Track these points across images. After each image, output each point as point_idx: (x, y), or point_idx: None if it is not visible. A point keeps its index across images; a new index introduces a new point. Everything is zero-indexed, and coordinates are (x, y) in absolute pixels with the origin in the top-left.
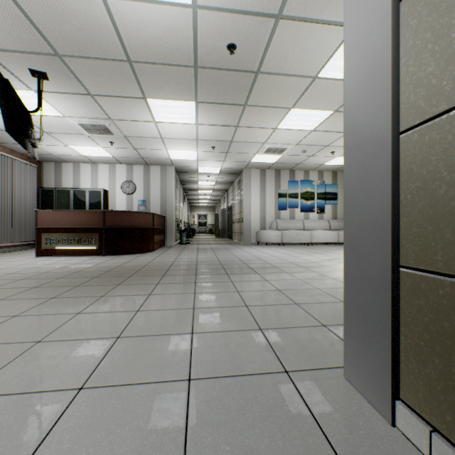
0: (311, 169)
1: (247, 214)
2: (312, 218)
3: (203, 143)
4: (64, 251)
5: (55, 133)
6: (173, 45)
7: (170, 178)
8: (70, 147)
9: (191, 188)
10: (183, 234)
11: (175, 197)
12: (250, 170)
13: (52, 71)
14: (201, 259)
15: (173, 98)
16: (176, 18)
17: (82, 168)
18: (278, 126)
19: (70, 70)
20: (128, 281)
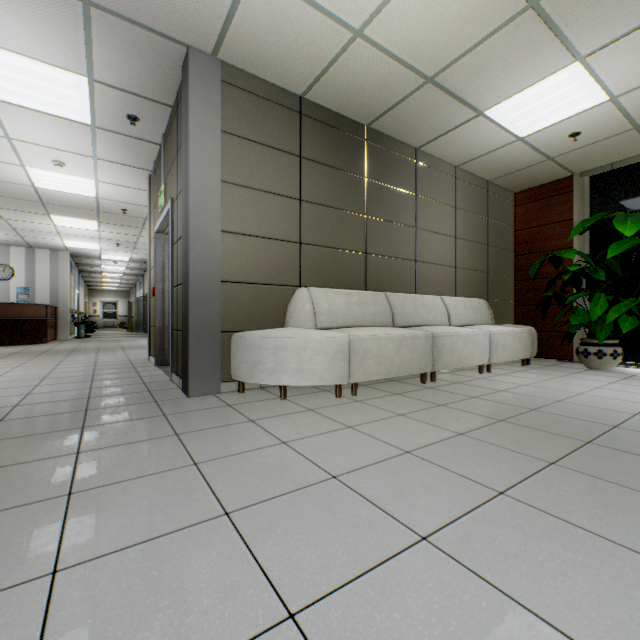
0: None
1: None
2: None
3: (107, 241)
4: None
5: None
6: (82, 203)
7: (65, 265)
8: None
9: (92, 270)
10: (81, 327)
11: (70, 285)
12: None
13: None
14: (104, 345)
15: (78, 218)
16: (85, 198)
17: None
18: None
19: None
20: (45, 354)
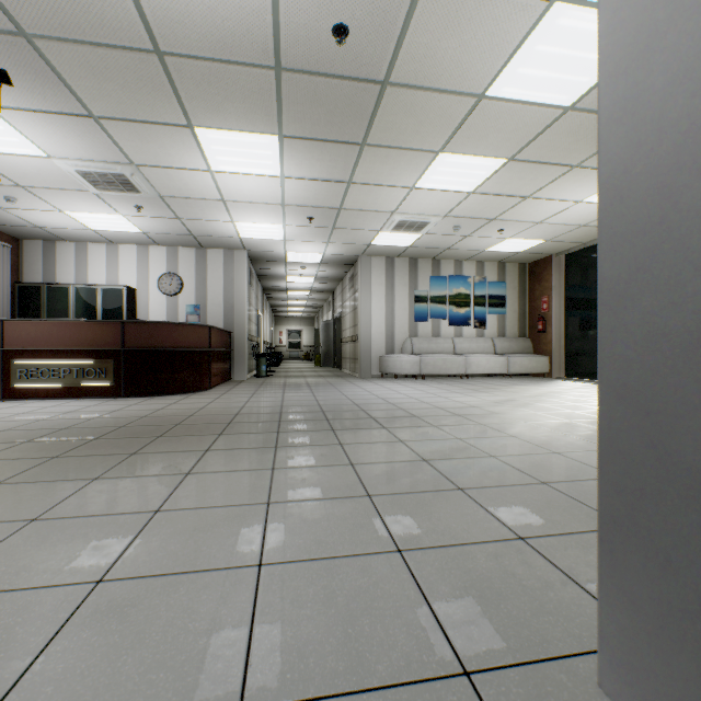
0: (465, 258)
1: (364, 328)
2: (467, 336)
3: (294, 212)
4: (52, 390)
5: (37, 187)
6: (237, 22)
7: (241, 270)
8: (67, 214)
9: (276, 287)
10: (261, 362)
11: (248, 302)
12: (370, 259)
13: (16, 67)
14: (289, 402)
15: (241, 128)
16: None
17: (90, 250)
18: (416, 183)
19: (51, 67)
20: (153, 445)
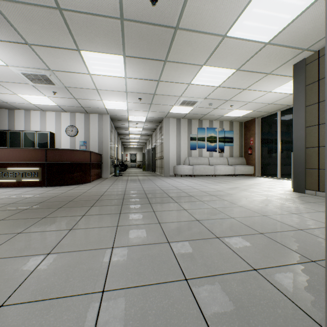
0: (214, 119)
1: (166, 153)
2: (215, 156)
3: (132, 95)
4: (9, 183)
5: (2, 81)
6: None
7: (106, 124)
8: (19, 96)
9: (124, 133)
10: (116, 169)
11: (110, 140)
12: (169, 119)
13: None
14: (129, 189)
15: (104, 51)
16: None
17: (32, 114)
18: (191, 81)
19: (3, 16)
20: (55, 213)
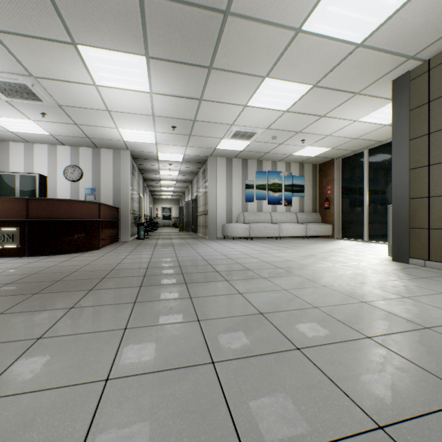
0: (278, 160)
1: (212, 206)
2: (280, 211)
3: (161, 122)
4: None
5: None
6: None
7: (125, 164)
8: None
9: (152, 178)
10: (140, 228)
11: (131, 187)
12: (216, 159)
13: None
14: (156, 258)
15: (115, 47)
16: None
17: (11, 147)
18: (248, 102)
19: None
20: (24, 303)
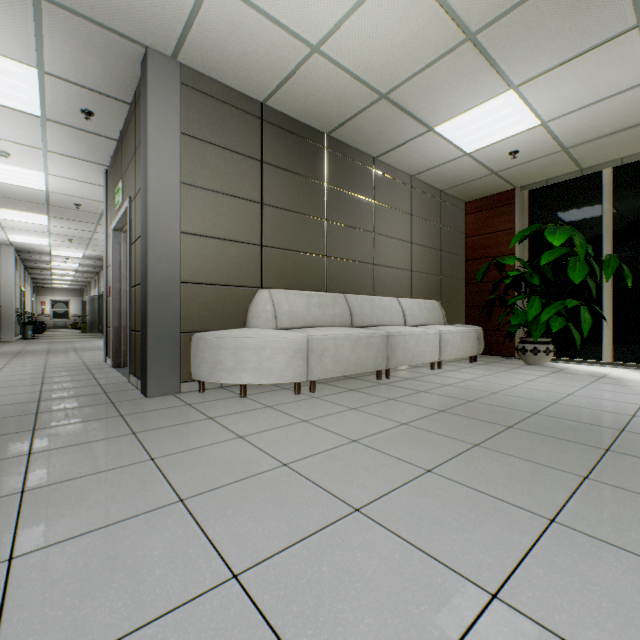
0: None
1: None
2: None
3: (58, 236)
4: None
5: None
6: (29, 196)
7: (9, 261)
8: None
9: (40, 267)
10: (28, 328)
11: (15, 283)
12: None
13: None
14: (55, 347)
15: (24, 211)
16: (33, 191)
17: None
18: None
19: None
20: None
